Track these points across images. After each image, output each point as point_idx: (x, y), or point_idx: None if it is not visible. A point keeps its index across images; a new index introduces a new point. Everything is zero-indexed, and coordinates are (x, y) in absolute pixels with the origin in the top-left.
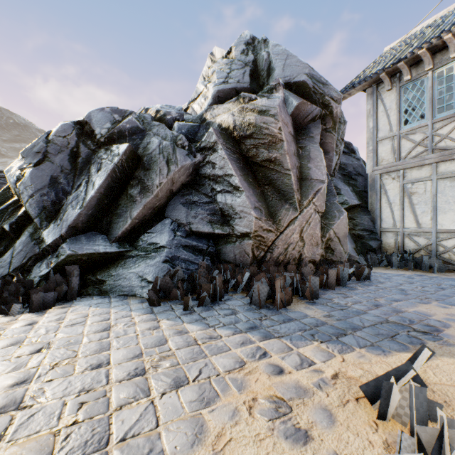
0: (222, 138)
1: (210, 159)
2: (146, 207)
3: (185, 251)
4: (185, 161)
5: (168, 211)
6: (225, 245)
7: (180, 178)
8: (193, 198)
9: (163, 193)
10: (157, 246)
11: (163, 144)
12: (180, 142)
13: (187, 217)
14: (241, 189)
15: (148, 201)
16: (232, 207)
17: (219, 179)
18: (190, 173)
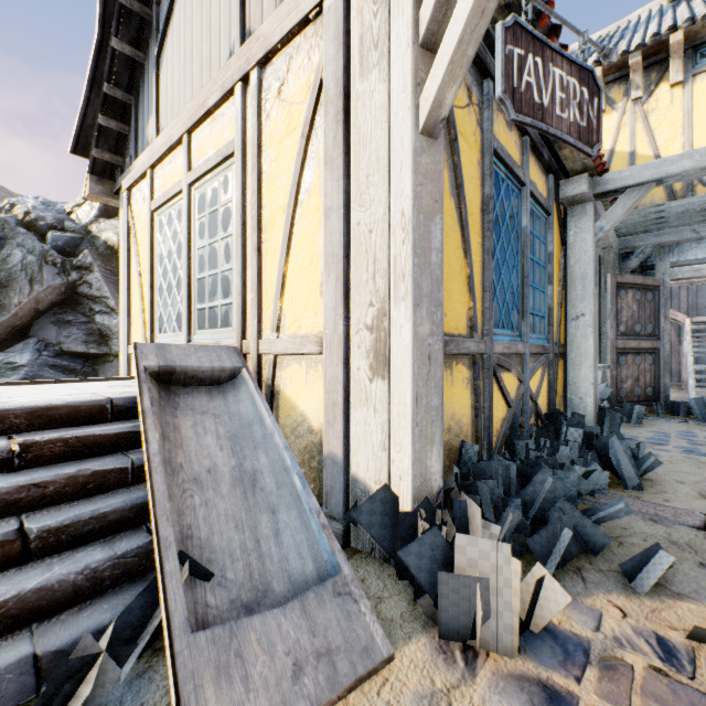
0: (101, 260)
1: (87, 279)
2: (3, 326)
3: (52, 370)
4: (55, 280)
5: (35, 330)
6: (103, 365)
7: (49, 297)
8: (67, 317)
9: (26, 312)
10: (16, 365)
11: (29, 260)
12: (52, 258)
13: (58, 337)
14: (117, 311)
15: (5, 320)
16: (109, 328)
17: (98, 300)
18: (63, 292)
